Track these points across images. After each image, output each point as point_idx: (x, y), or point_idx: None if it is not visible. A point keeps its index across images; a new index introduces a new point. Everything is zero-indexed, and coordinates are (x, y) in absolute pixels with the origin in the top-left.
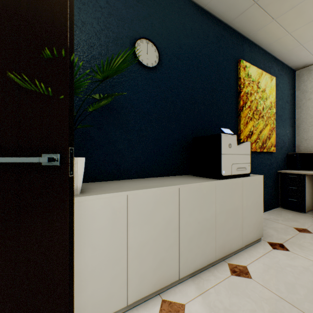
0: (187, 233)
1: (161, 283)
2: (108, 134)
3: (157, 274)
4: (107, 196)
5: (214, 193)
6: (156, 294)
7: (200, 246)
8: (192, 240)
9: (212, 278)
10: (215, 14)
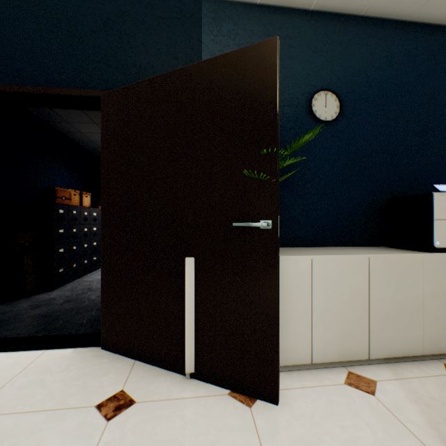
0: (379, 310)
1: (347, 355)
2: (283, 200)
3: (342, 344)
4: (293, 258)
5: (421, 269)
6: (341, 365)
7: (398, 330)
8: (387, 320)
9: (416, 371)
10: (427, 21)
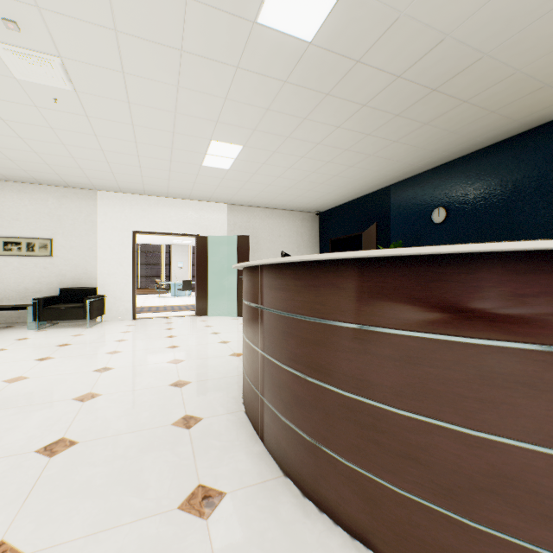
0: None
1: None
2: None
3: None
4: None
5: None
6: None
7: None
8: None
9: None
10: (507, 137)
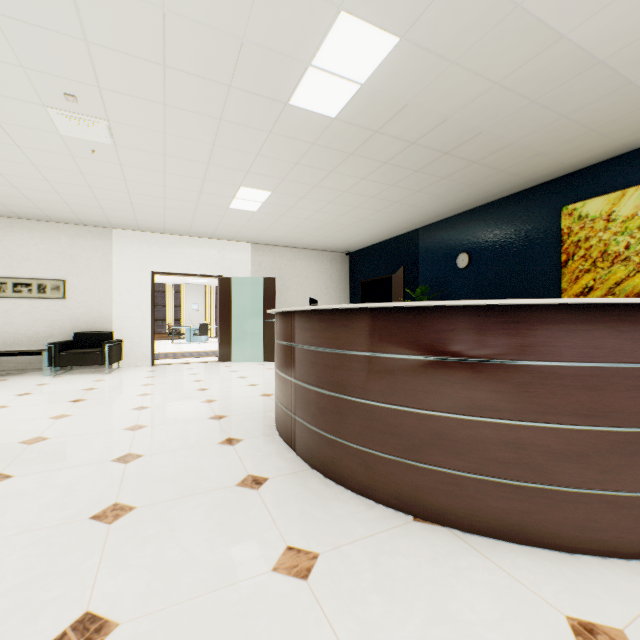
0: None
1: None
2: None
3: None
4: None
5: None
6: None
7: None
8: None
9: None
10: (520, 190)
